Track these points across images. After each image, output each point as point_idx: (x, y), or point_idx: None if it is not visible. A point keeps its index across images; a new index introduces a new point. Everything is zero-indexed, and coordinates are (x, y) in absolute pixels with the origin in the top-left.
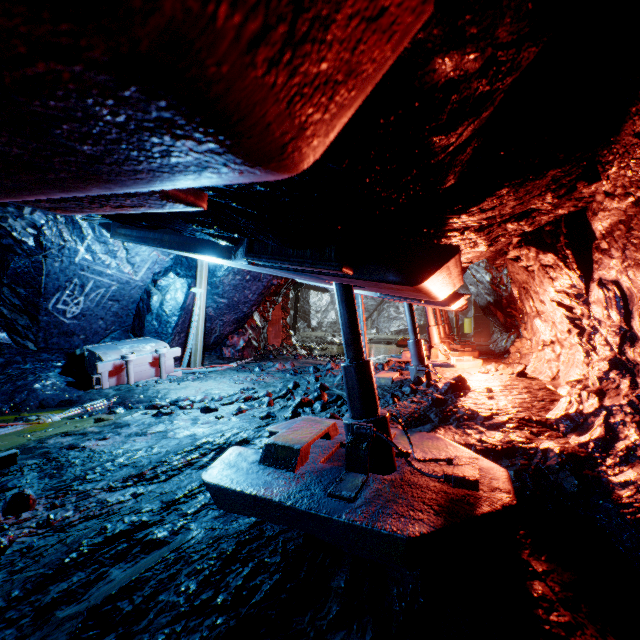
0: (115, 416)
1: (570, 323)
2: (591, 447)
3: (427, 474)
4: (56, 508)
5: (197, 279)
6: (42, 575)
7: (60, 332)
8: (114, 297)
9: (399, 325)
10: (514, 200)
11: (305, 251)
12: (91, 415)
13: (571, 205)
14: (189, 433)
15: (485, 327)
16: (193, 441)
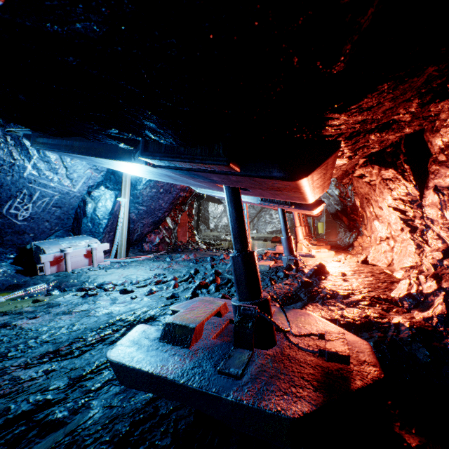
0: (50, 297)
1: (403, 223)
2: (435, 322)
3: (304, 349)
4: None
5: (122, 191)
6: None
7: (13, 231)
8: (57, 204)
9: (272, 227)
10: (390, 100)
11: (195, 148)
12: (31, 296)
13: (417, 124)
14: (107, 311)
15: (333, 228)
16: (109, 318)
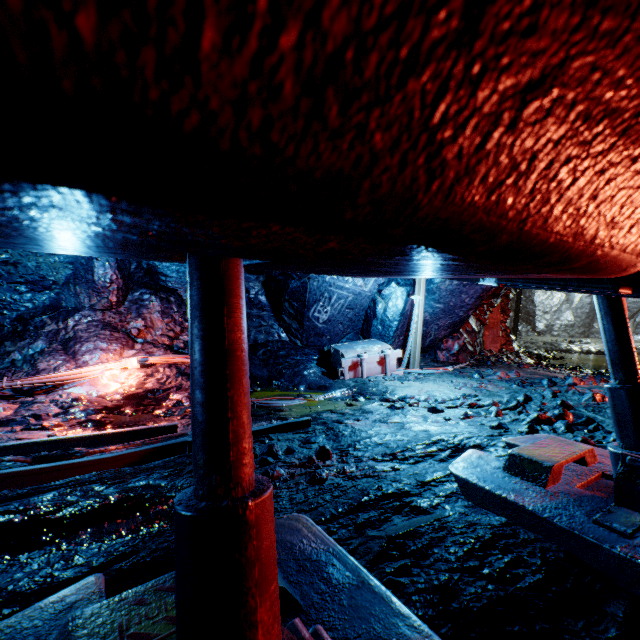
0: (359, 403)
1: None
2: None
3: None
4: (344, 463)
5: (415, 287)
6: (351, 504)
7: (315, 333)
8: (349, 306)
9: None
10: None
11: None
12: (342, 400)
13: None
14: (422, 428)
15: None
16: (428, 436)
